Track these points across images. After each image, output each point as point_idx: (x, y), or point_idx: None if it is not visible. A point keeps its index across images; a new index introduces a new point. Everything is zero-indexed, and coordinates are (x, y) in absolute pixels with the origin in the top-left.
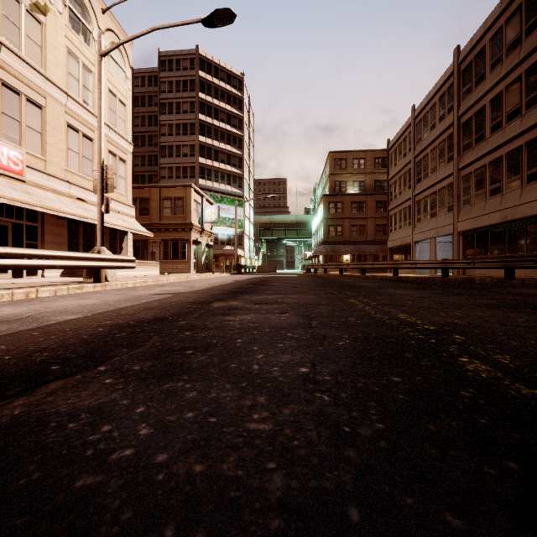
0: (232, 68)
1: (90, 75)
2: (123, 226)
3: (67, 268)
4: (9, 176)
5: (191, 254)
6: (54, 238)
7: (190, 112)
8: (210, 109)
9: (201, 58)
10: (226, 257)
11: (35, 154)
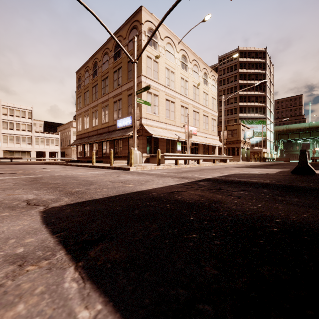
0: (258, 48)
1: (207, 95)
2: (218, 144)
3: (223, 159)
4: (194, 135)
5: (240, 153)
6: (201, 150)
7: (234, 81)
8: (245, 76)
9: (240, 51)
10: (255, 153)
11: (197, 127)
